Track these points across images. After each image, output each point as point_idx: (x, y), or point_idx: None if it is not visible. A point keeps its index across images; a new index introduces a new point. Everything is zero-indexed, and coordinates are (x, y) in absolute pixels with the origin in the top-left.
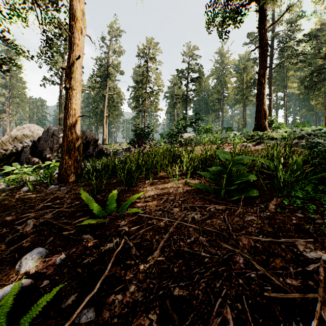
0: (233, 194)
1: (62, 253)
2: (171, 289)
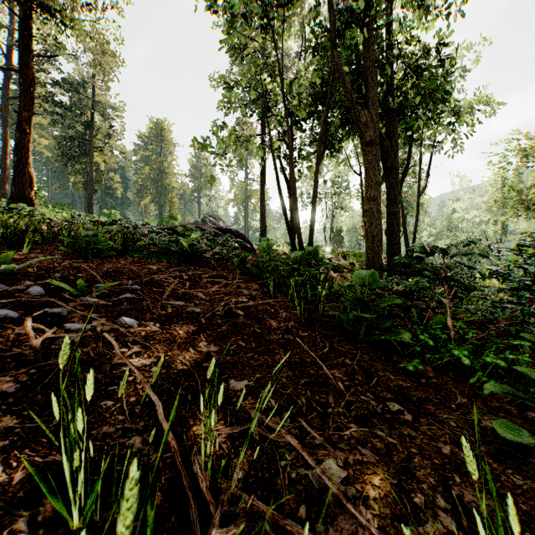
0: (98, 255)
1: (22, 282)
2: (123, 277)
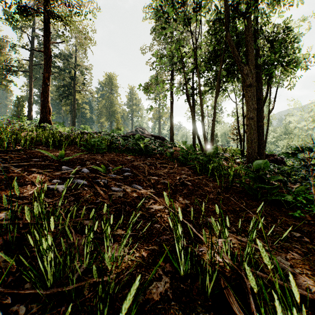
0: (98, 152)
1: (75, 166)
2: (118, 163)
